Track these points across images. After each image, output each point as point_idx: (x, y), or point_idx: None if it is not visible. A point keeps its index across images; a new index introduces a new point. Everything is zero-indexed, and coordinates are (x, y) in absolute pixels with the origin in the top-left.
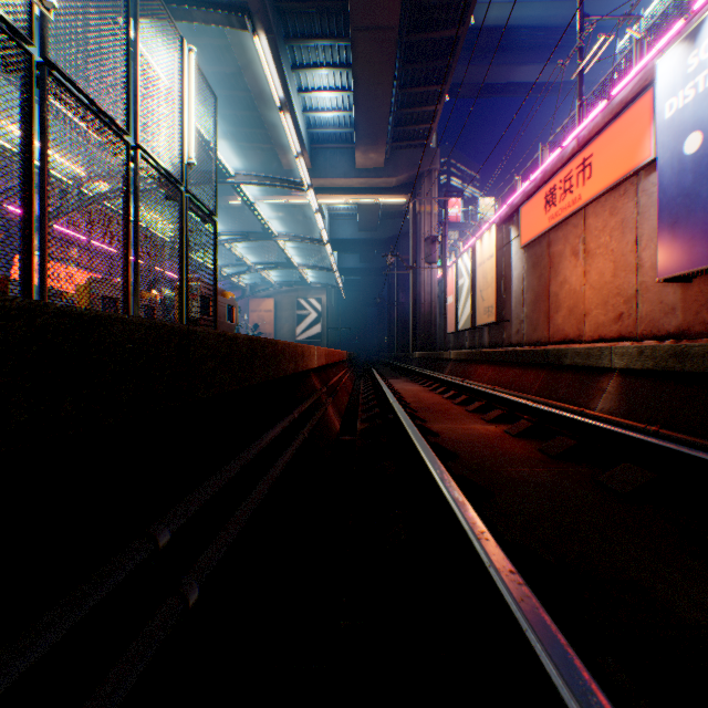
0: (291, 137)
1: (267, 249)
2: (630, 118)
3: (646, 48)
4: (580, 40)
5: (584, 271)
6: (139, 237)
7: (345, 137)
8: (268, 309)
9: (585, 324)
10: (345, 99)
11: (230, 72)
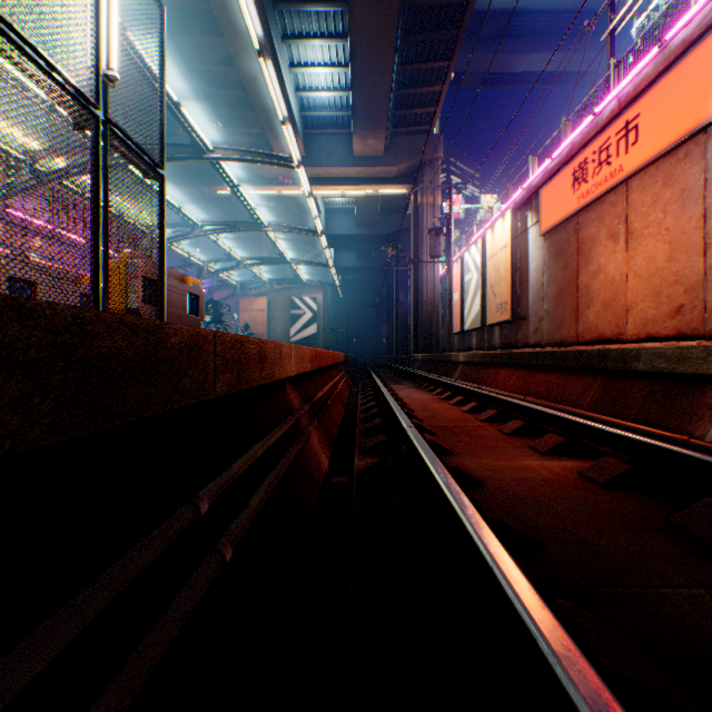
0: (275, 95)
1: (259, 245)
2: (696, 61)
3: None
4: None
5: (626, 257)
6: None
7: (342, 122)
8: (260, 308)
9: (628, 320)
10: (342, 76)
11: (214, 42)
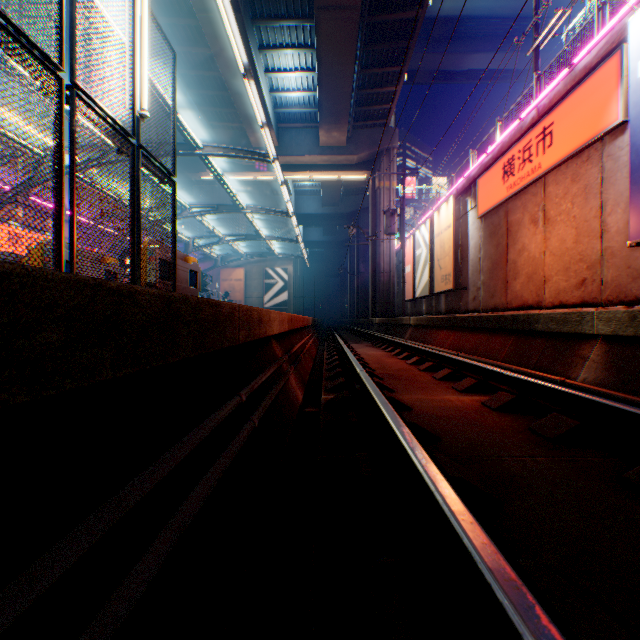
0: (256, 106)
1: (237, 222)
2: (594, 83)
3: (608, 15)
4: (536, 16)
5: (544, 238)
6: (76, 187)
7: (310, 117)
8: (238, 278)
9: (545, 290)
10: (310, 79)
11: (200, 52)
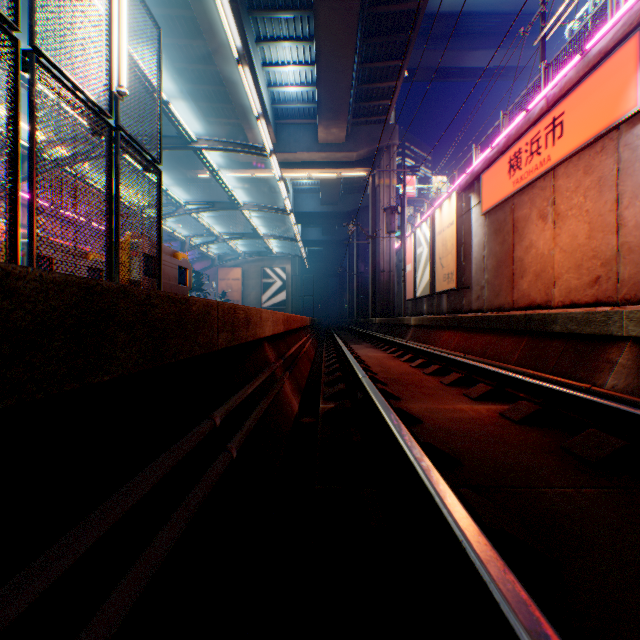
0: (251, 96)
1: (235, 221)
2: (610, 68)
3: None
4: (543, 4)
5: (554, 234)
6: (36, 167)
7: (308, 113)
8: (236, 277)
9: (555, 289)
10: (308, 74)
11: (196, 45)
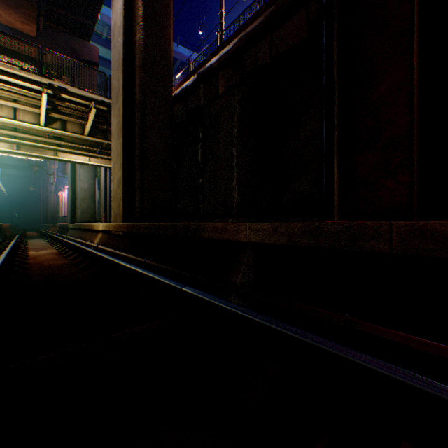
0: None
1: None
2: None
3: None
4: None
5: None
6: None
7: None
8: None
9: None
10: None
11: None
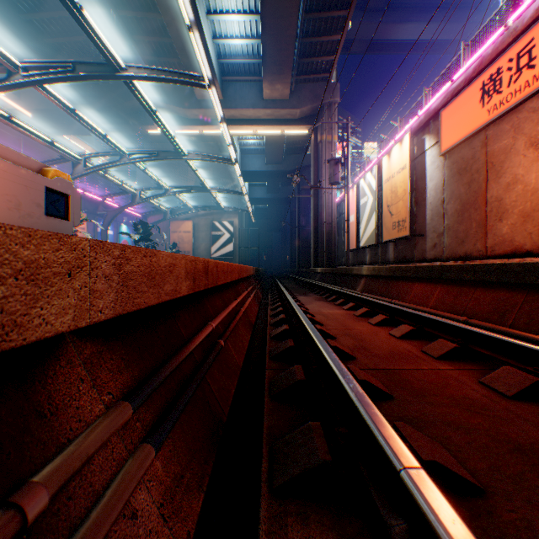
0: None
1: (186, 178)
2: None
3: None
4: None
5: None
6: None
7: (253, 69)
8: (186, 230)
9: None
10: (253, 25)
11: None
